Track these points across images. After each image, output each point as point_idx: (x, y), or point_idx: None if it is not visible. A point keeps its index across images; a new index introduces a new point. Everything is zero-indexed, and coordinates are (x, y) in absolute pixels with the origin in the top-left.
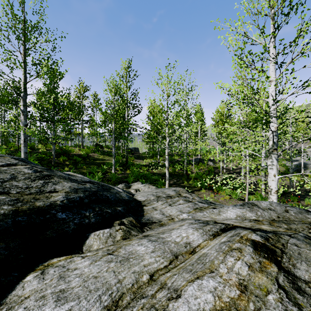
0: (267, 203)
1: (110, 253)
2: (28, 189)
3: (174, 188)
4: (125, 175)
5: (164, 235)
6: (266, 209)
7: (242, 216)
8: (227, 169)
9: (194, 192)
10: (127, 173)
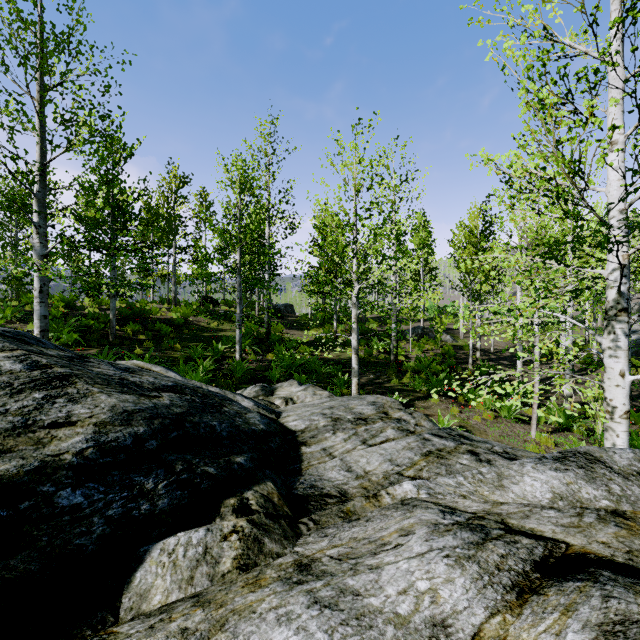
0: (631, 457)
1: None
2: None
3: (371, 398)
4: (263, 363)
5: (359, 583)
6: (631, 474)
7: (571, 497)
8: (483, 351)
9: (413, 402)
10: (267, 359)
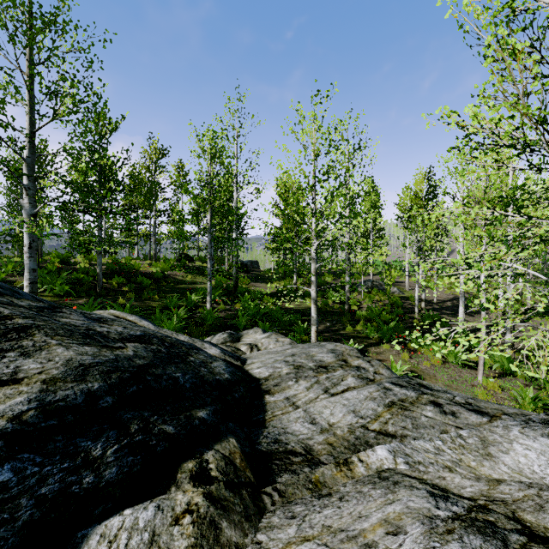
0: None
1: None
2: None
3: (331, 346)
4: (231, 312)
5: None
6: None
7: None
8: (427, 302)
9: (367, 348)
10: (235, 308)
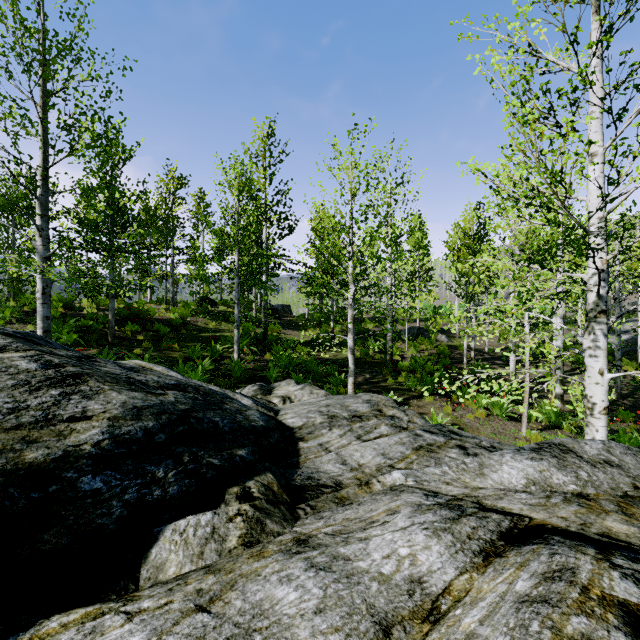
0: (600, 447)
1: (201, 607)
2: (16, 413)
3: (366, 397)
4: (261, 363)
5: (350, 550)
6: (598, 462)
7: (542, 482)
8: (478, 351)
9: (408, 401)
10: (265, 359)
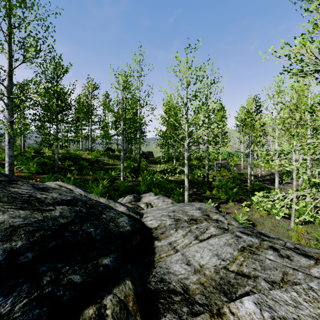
0: None
1: None
2: None
3: (198, 205)
4: (136, 182)
5: None
6: None
7: None
8: (255, 176)
9: (219, 205)
10: (138, 180)
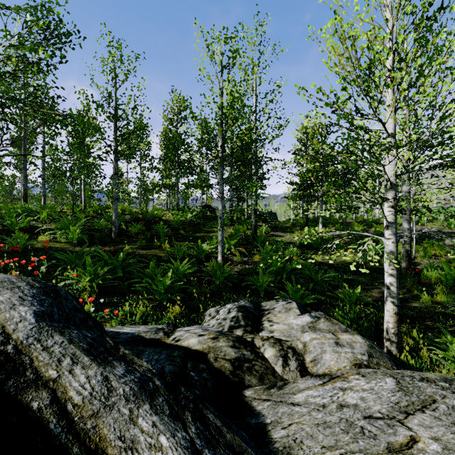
0: None
1: None
2: None
3: None
4: (248, 266)
5: None
6: None
7: None
8: None
9: None
10: (253, 261)
